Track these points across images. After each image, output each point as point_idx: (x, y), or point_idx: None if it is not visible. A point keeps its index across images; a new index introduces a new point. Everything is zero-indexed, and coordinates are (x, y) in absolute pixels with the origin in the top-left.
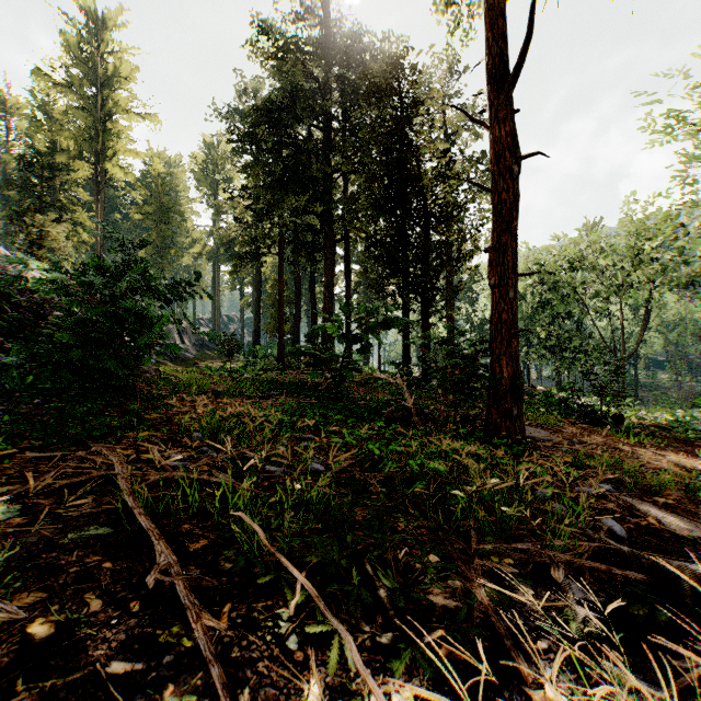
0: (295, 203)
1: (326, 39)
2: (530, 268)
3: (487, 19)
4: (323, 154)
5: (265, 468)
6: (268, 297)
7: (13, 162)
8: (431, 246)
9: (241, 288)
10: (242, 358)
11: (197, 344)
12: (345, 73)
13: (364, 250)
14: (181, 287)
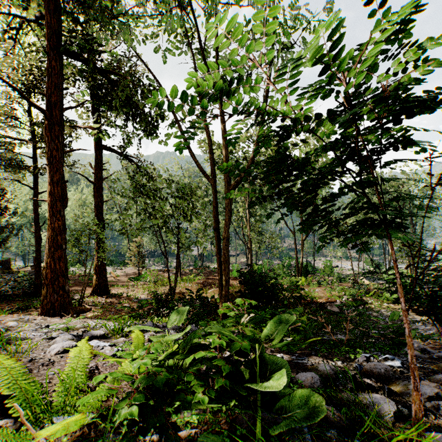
0: None
1: None
2: None
3: (34, 210)
4: None
5: None
6: None
7: None
8: None
9: None
10: None
11: None
12: None
13: None
14: None
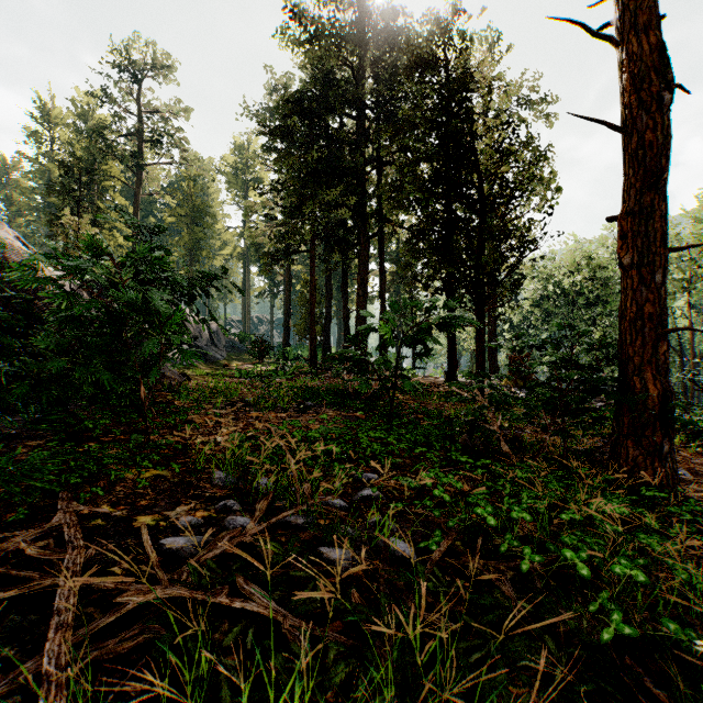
0: (327, 196)
1: (360, 22)
2: (578, 263)
3: None
4: (357, 145)
5: (321, 552)
6: (299, 297)
7: (55, 170)
8: (489, 233)
9: (271, 289)
10: (272, 360)
11: (228, 346)
12: (380, 57)
13: (405, 242)
14: (206, 281)
